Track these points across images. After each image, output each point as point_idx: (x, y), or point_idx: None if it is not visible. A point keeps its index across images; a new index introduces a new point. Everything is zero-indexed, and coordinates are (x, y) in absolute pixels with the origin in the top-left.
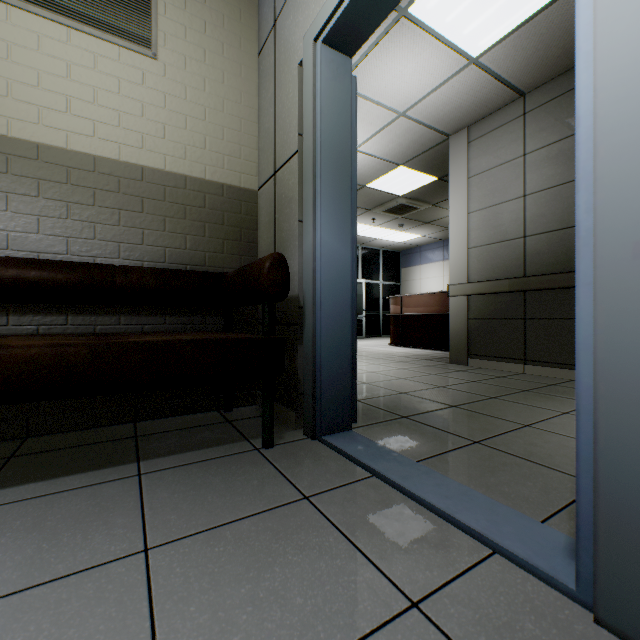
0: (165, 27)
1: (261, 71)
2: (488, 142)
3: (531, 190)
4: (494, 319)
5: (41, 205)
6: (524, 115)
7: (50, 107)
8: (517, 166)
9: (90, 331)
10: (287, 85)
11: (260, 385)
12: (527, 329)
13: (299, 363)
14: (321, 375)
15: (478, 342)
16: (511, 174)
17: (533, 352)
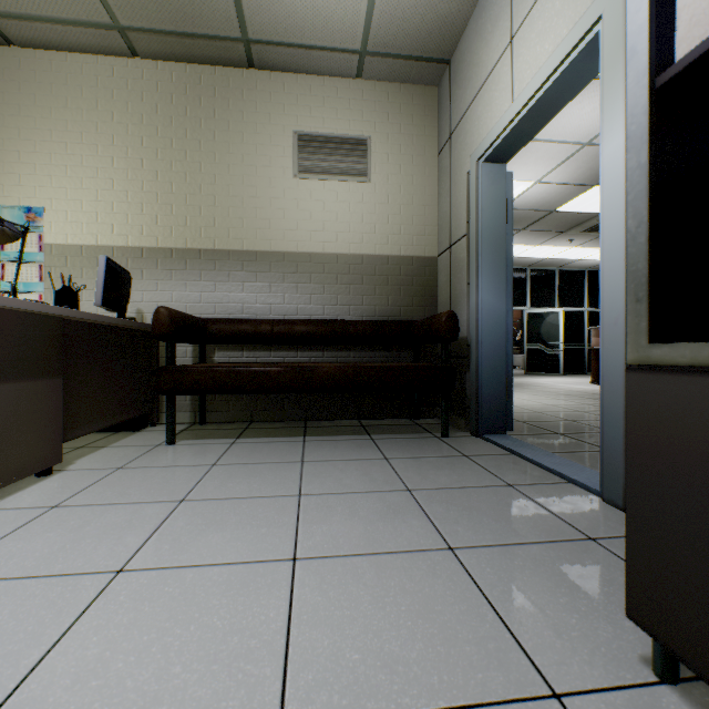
0: (375, 159)
1: (440, 167)
2: None
3: None
4: None
5: (311, 288)
6: None
7: (316, 230)
8: None
9: (334, 361)
10: (459, 185)
11: (439, 403)
12: None
13: (467, 385)
14: (482, 392)
15: None
16: None
17: None
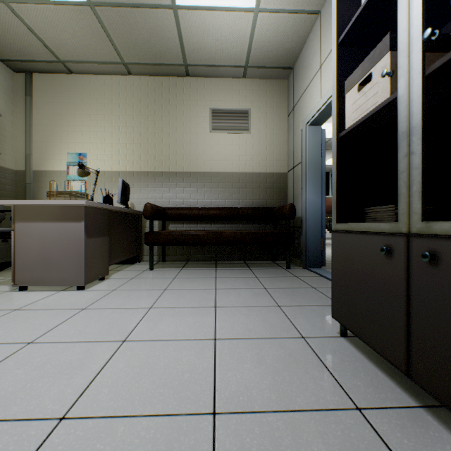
0: (253, 121)
1: (288, 124)
2: None
3: None
4: None
5: (219, 191)
6: None
7: (221, 160)
8: None
9: (231, 229)
10: (297, 135)
11: None
12: None
13: (301, 242)
14: (308, 246)
15: None
16: None
17: None
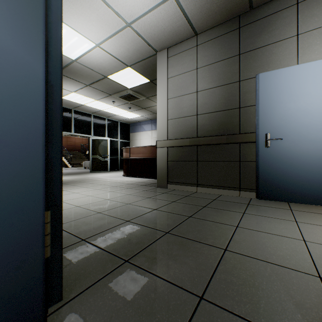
0: None
1: None
2: (178, 59)
3: (200, 89)
4: (181, 161)
5: None
6: (197, 46)
7: None
8: (193, 74)
9: None
10: None
11: None
12: (198, 167)
13: None
14: None
15: (173, 174)
16: (190, 79)
17: (201, 180)
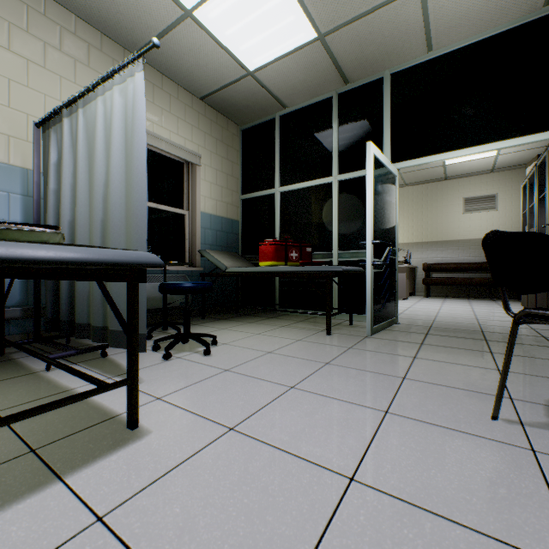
0: (499, 201)
1: None
2: None
3: None
4: None
5: (469, 251)
6: None
7: (471, 231)
8: None
9: (480, 277)
10: None
11: None
12: None
13: None
14: None
15: None
16: None
17: None
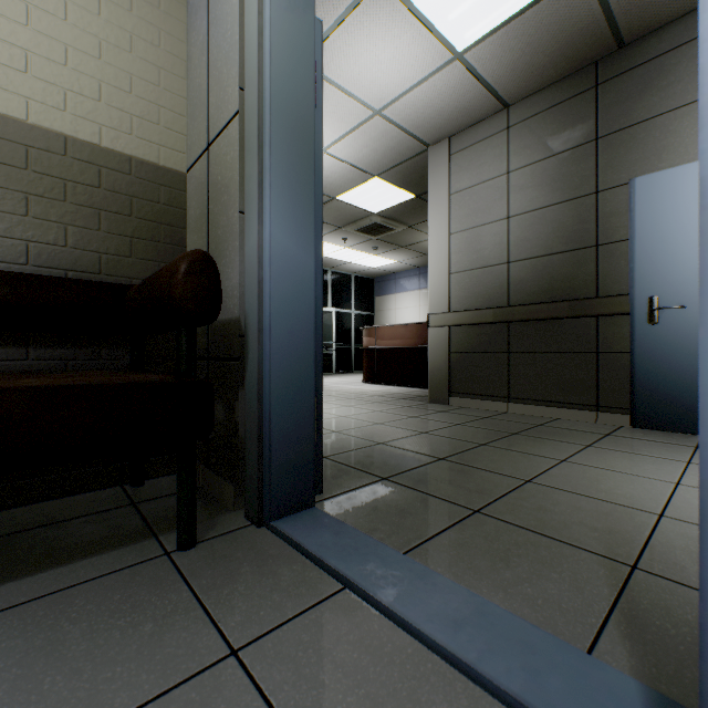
0: None
1: (190, 6)
2: (471, 156)
3: (515, 212)
4: (477, 353)
5: None
6: (508, 129)
7: None
8: (501, 184)
9: None
10: (224, 20)
11: None
12: (511, 364)
13: (241, 415)
14: (271, 433)
15: (460, 378)
16: (495, 193)
17: (517, 389)
